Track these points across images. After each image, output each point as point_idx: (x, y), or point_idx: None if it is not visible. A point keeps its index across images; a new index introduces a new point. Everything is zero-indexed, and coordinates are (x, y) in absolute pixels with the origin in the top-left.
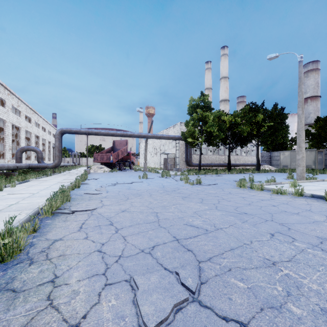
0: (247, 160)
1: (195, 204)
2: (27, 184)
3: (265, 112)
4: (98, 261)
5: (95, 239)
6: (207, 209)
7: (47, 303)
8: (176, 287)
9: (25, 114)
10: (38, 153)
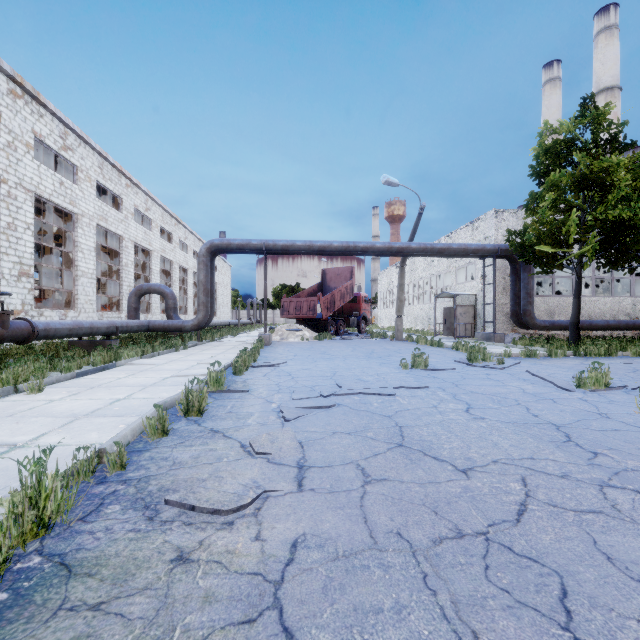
0: None
1: None
2: (95, 377)
3: None
4: None
5: None
6: None
7: None
8: None
9: (160, 226)
10: (167, 298)
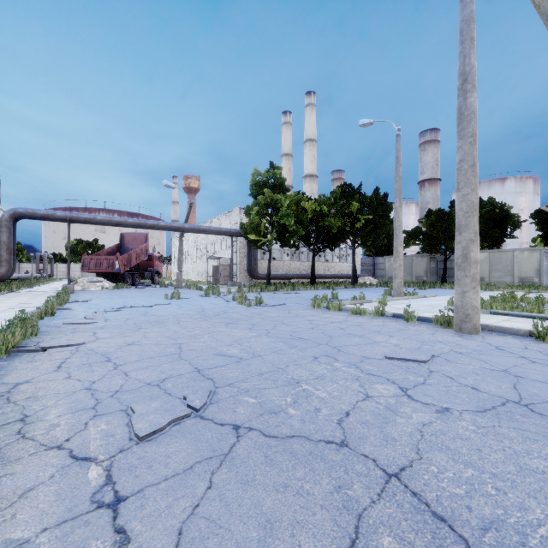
0: (341, 269)
1: (240, 331)
2: None
3: (365, 199)
4: (86, 397)
5: (82, 378)
6: (253, 336)
7: (18, 436)
8: (179, 408)
9: None
10: None
